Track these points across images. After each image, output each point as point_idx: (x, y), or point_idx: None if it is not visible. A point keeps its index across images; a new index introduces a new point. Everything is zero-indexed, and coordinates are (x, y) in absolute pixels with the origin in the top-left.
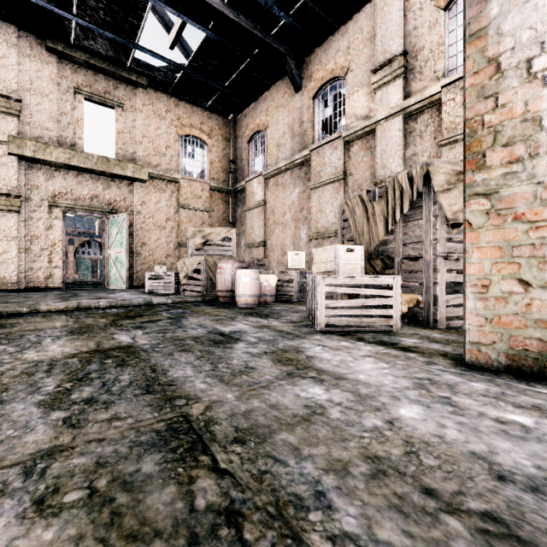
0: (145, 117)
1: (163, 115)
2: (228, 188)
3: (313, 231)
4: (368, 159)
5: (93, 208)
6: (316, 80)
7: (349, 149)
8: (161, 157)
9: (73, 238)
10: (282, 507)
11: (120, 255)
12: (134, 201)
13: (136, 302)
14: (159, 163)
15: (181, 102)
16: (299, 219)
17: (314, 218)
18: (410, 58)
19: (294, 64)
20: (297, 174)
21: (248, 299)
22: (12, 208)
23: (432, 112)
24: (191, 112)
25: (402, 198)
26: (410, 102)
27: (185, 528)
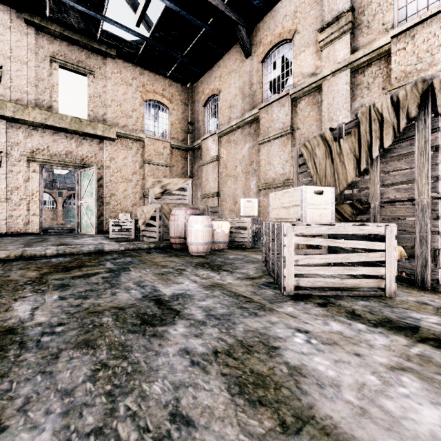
0: (114, 83)
1: (130, 82)
2: (187, 146)
3: (262, 182)
4: (315, 113)
5: (67, 162)
6: (265, 45)
7: (296, 106)
8: (127, 119)
9: (62, 191)
10: None
11: (90, 204)
12: (104, 157)
13: (86, 249)
14: (126, 124)
15: (145, 71)
16: (249, 171)
17: (262, 170)
18: (357, 14)
19: (244, 31)
20: (247, 131)
21: (200, 247)
22: None
23: (380, 64)
24: (154, 80)
25: (383, 130)
26: (358, 56)
27: None
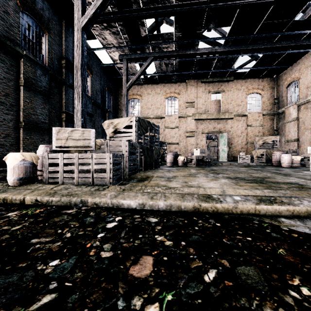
0: (232, 92)
1: (240, 89)
2: (273, 112)
3: None
4: None
5: (214, 132)
6: None
7: None
8: (238, 107)
9: None
10: (290, 174)
11: (224, 148)
12: (228, 127)
13: (244, 164)
14: (238, 109)
15: (248, 79)
16: None
17: None
18: None
19: None
20: None
21: (286, 164)
22: (193, 136)
23: None
24: (252, 82)
25: None
26: None
27: (280, 174)
